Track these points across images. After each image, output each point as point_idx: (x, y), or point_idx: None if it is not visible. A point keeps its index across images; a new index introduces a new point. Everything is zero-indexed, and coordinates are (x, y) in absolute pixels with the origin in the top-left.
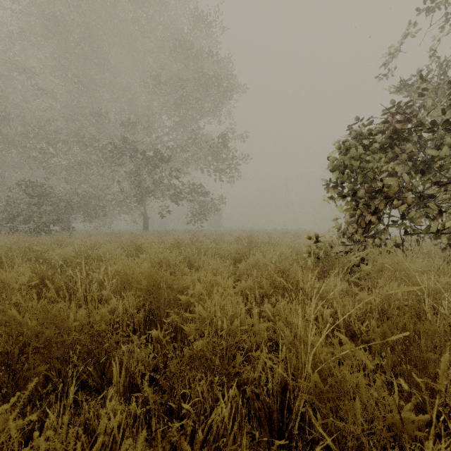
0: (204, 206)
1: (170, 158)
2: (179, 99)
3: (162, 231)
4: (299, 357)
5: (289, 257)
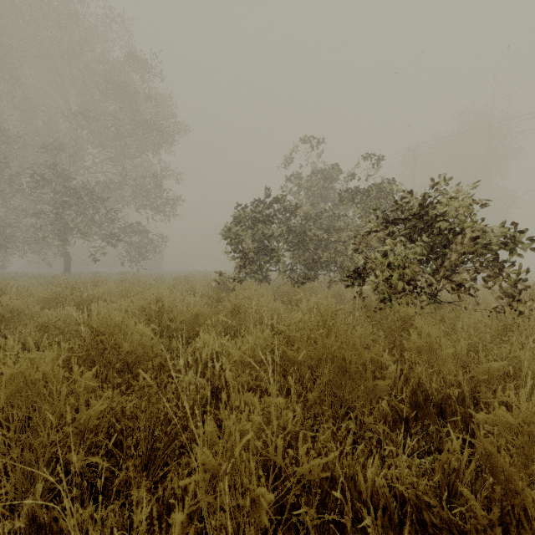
0: (141, 246)
1: (107, 199)
2: (114, 135)
3: (91, 273)
4: (185, 301)
5: (207, 286)
